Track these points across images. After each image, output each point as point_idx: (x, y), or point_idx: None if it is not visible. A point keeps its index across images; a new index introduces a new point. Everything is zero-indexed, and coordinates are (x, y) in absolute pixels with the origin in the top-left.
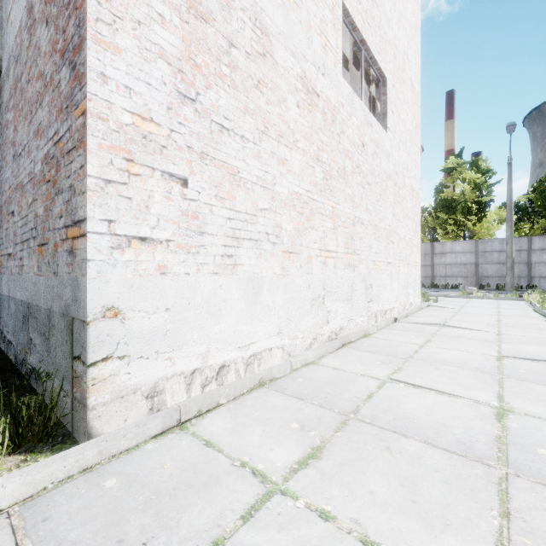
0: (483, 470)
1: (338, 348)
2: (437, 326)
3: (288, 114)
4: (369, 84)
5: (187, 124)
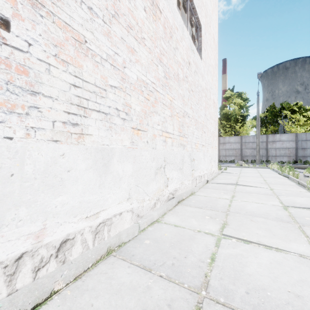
0: None
1: (175, 205)
2: (233, 185)
3: (137, 13)
4: (191, 30)
5: None
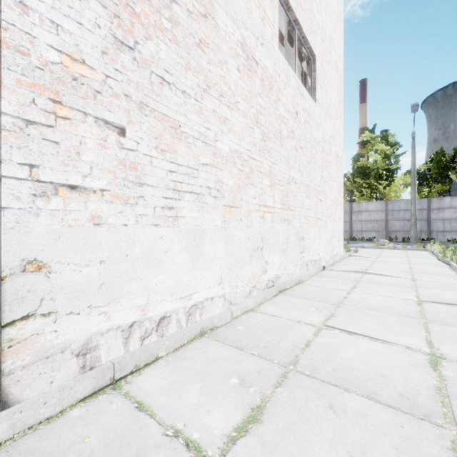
0: (433, 431)
1: (275, 295)
2: (359, 273)
3: (229, 76)
4: (301, 62)
5: (124, 72)
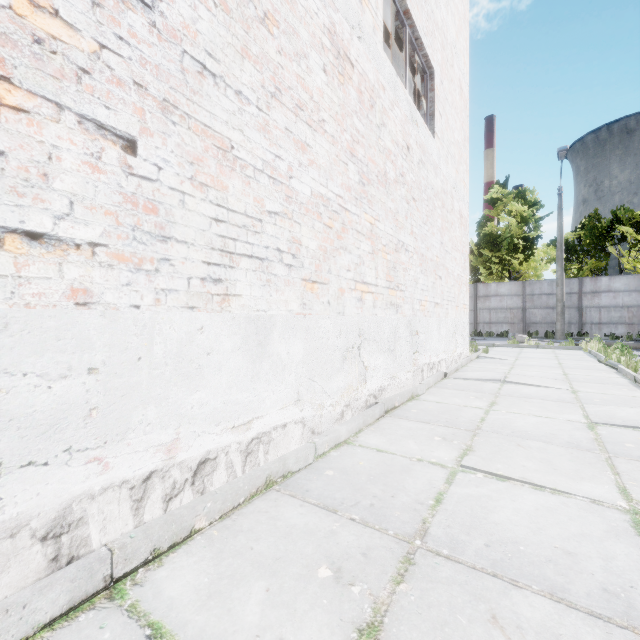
0: None
1: (379, 417)
2: (496, 382)
3: (311, 79)
4: (412, 78)
5: (134, 44)
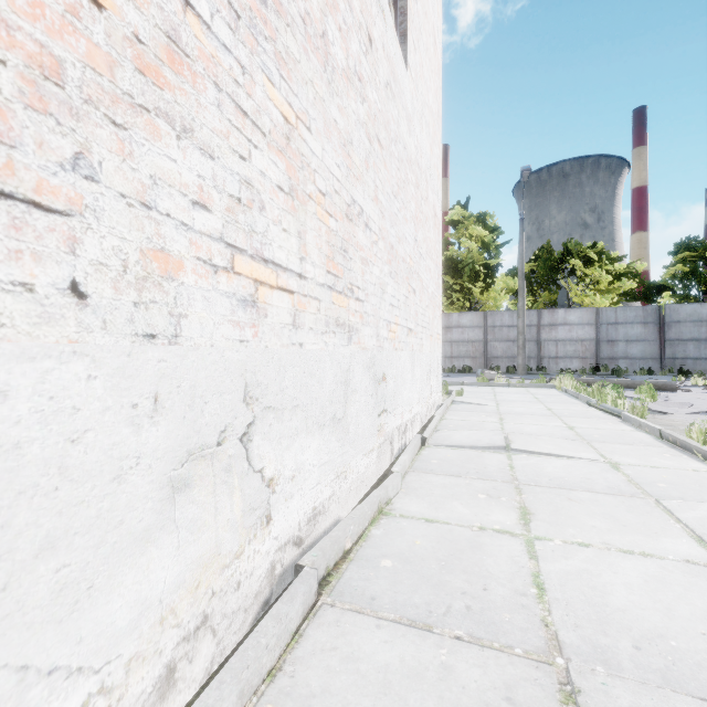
0: None
1: (302, 619)
2: (499, 451)
3: None
4: None
5: None
